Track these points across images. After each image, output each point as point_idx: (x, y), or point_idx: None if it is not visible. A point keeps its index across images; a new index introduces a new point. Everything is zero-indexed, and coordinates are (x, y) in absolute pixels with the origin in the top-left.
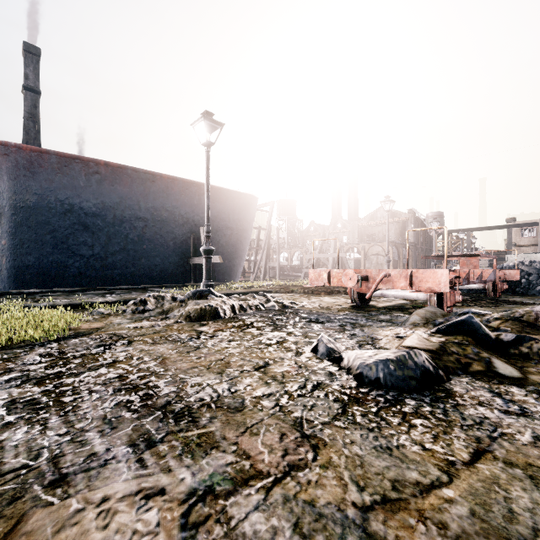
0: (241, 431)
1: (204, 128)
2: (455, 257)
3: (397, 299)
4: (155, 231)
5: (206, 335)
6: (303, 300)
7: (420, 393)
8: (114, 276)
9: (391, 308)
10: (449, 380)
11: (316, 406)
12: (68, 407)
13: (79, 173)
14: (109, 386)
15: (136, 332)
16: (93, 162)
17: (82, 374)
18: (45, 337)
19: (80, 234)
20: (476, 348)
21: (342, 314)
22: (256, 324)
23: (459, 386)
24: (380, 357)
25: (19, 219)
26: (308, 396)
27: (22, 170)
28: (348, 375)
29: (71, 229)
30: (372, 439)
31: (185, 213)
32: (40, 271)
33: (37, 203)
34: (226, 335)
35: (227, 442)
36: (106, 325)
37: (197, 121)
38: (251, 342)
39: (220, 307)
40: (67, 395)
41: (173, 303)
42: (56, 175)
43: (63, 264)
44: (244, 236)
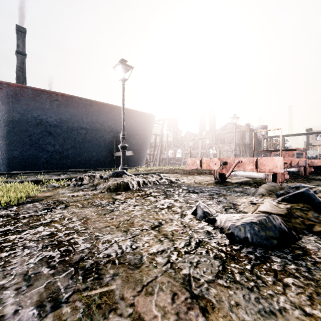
0: (138, 290)
1: (121, 69)
2: (278, 151)
3: (243, 177)
4: (92, 136)
5: (119, 201)
6: (183, 178)
7: (282, 251)
8: (67, 163)
9: (241, 183)
10: (300, 238)
11: (200, 263)
12: (1, 262)
13: (46, 100)
14: (40, 243)
15: (72, 199)
16: (54, 93)
17: (24, 231)
18: (10, 203)
19: (46, 137)
20: (315, 213)
21: (210, 187)
22: (153, 194)
23: (310, 244)
24: (246, 220)
25: (9, 128)
26: (193, 253)
27: (10, 98)
28: (221, 233)
29: (41, 134)
30: (254, 300)
31: (110, 125)
32: (22, 160)
33: (20, 119)
34: (133, 201)
35: (124, 303)
36: (54, 194)
37: (117, 65)
38: (149, 207)
39: (130, 182)
40: (5, 250)
41: (100, 180)
42: (32, 102)
43: (36, 156)
44: (146, 139)
